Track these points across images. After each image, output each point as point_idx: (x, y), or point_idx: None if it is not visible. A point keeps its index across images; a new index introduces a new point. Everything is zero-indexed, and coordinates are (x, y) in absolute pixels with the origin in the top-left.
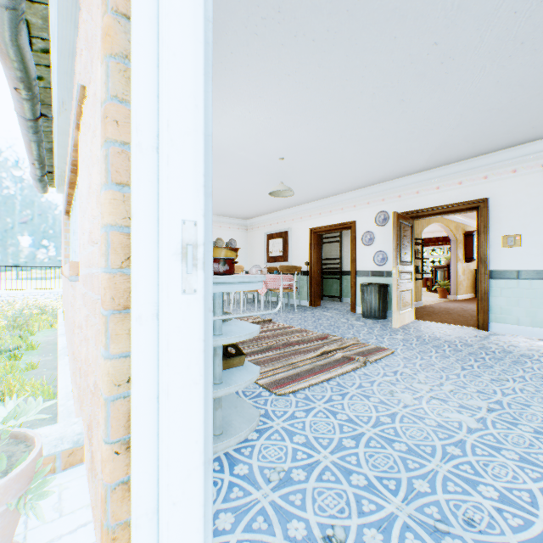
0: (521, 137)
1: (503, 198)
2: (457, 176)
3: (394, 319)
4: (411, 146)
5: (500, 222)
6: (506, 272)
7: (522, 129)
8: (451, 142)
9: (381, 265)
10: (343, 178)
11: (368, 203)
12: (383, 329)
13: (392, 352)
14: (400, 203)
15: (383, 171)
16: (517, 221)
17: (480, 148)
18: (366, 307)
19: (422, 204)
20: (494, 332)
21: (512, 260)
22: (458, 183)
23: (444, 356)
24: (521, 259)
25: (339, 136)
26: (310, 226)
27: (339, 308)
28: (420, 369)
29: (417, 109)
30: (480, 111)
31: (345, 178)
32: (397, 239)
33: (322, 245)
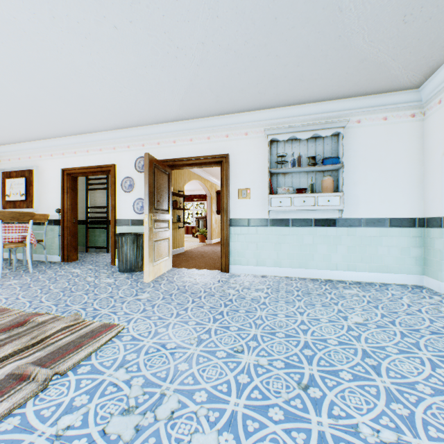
0: (251, 101)
1: (239, 156)
2: (207, 131)
3: (147, 272)
4: (159, 77)
5: (237, 177)
6: (241, 220)
7: (252, 91)
8: (199, 87)
9: (141, 213)
10: (91, 107)
11: (129, 146)
12: (132, 286)
13: (119, 331)
14: (159, 150)
15: (138, 109)
16: (249, 176)
17: (223, 104)
18: (122, 260)
19: (179, 153)
20: (233, 273)
21: (245, 210)
22: (208, 138)
23: (184, 321)
24: (251, 209)
25: (49, 11)
26: (64, 165)
27: (100, 261)
28: (143, 363)
29: (152, 5)
30: (221, 47)
31: (95, 108)
32: (151, 184)
33: (89, 192)
